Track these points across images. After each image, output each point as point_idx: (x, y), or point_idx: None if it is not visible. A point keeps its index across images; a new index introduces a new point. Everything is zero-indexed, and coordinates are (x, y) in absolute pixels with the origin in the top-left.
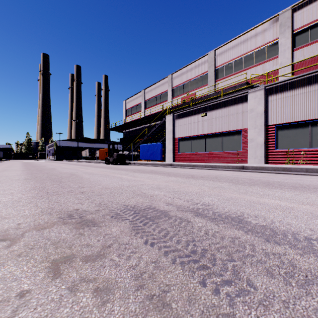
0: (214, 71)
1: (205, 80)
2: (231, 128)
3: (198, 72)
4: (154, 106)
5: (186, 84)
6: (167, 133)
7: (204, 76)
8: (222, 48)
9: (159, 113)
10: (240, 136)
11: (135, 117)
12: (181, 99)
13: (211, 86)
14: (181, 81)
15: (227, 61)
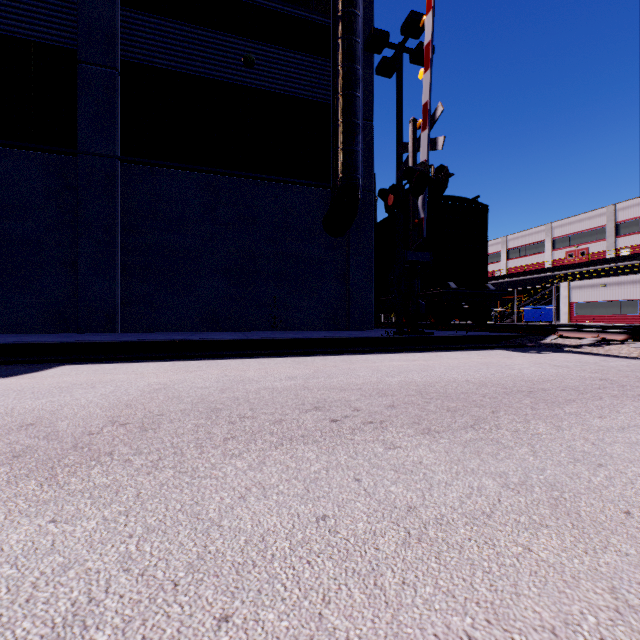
0: (614, 226)
1: (602, 235)
2: (629, 298)
3: (590, 224)
4: (523, 257)
5: (573, 236)
6: (561, 298)
7: (600, 230)
8: (625, 204)
9: (538, 270)
10: (637, 304)
11: (490, 268)
12: (566, 252)
13: (609, 243)
14: (566, 232)
15: (631, 218)
